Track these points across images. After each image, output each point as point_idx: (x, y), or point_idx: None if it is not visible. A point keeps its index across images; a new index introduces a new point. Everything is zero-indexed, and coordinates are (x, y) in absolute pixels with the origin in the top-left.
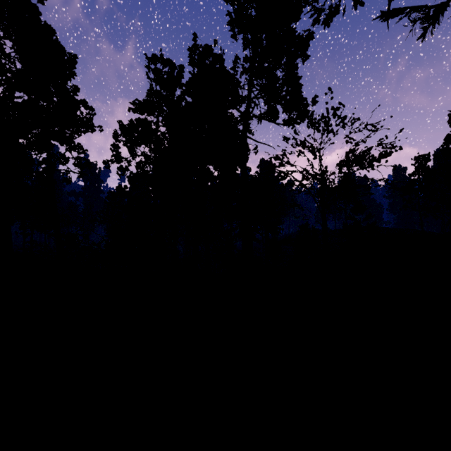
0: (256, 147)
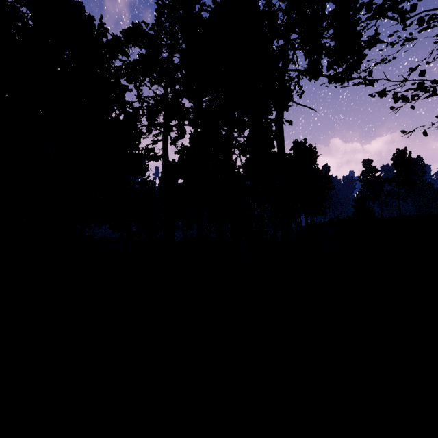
0: (300, 87)
